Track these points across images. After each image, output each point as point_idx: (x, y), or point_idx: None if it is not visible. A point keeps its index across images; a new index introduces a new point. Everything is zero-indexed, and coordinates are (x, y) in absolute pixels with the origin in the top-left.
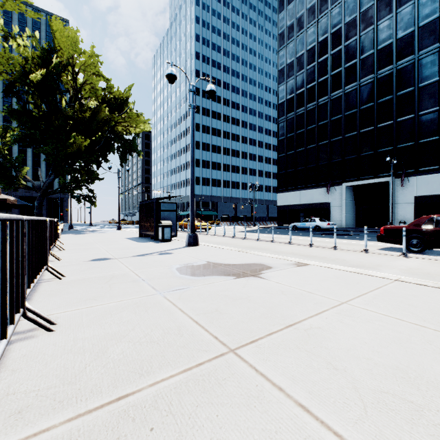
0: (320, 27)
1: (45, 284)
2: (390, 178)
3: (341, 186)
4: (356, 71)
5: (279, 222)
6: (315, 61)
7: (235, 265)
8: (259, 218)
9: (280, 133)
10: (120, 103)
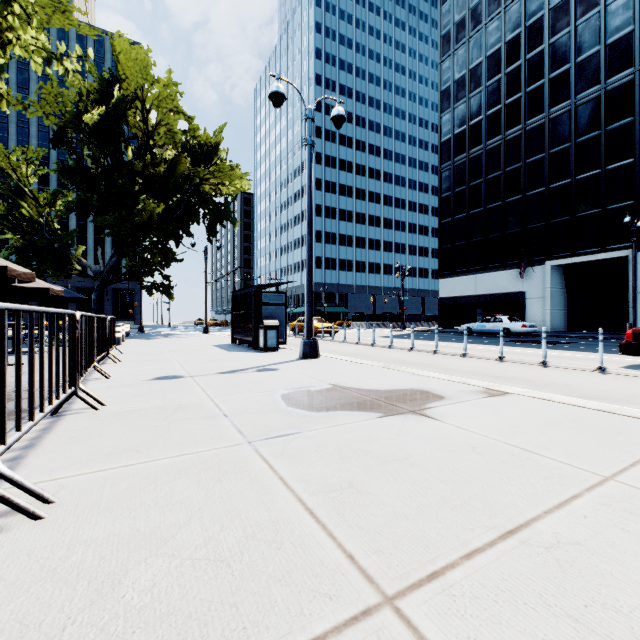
0: (509, 19)
1: (70, 419)
2: (630, 251)
3: (543, 266)
4: (569, 83)
5: (442, 323)
6: (501, 72)
7: (379, 392)
8: (410, 317)
9: (443, 186)
10: (208, 151)
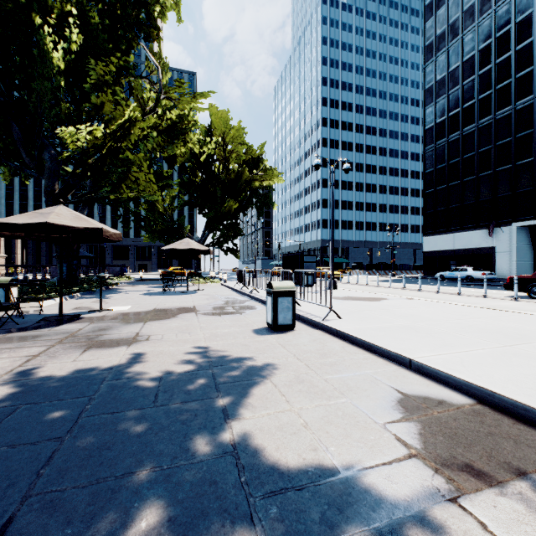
0: (481, 32)
1: None
2: None
3: (510, 227)
4: (532, 82)
5: (426, 271)
6: (475, 74)
7: (365, 298)
8: (401, 266)
9: (427, 164)
10: (256, 161)
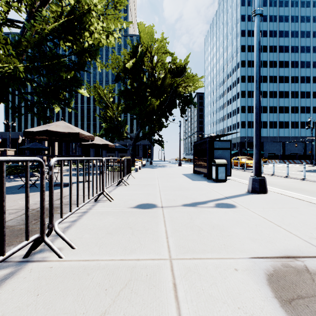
0: None
1: (21, 275)
2: None
3: None
4: None
5: None
6: None
7: None
8: None
9: None
10: (180, 70)
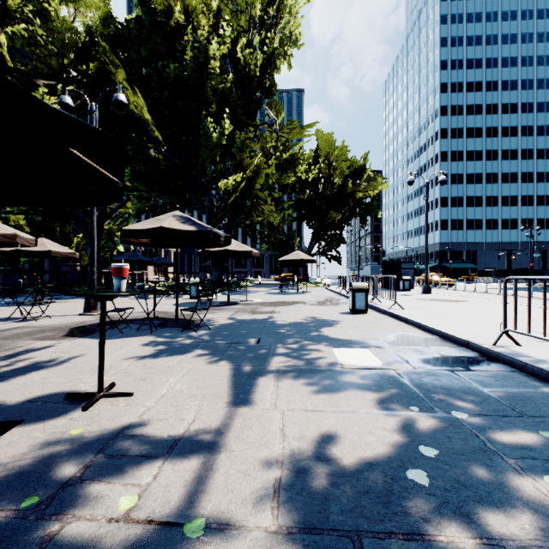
0: None
1: None
2: None
3: None
4: None
5: None
6: None
7: (448, 300)
8: None
9: None
10: (359, 172)
